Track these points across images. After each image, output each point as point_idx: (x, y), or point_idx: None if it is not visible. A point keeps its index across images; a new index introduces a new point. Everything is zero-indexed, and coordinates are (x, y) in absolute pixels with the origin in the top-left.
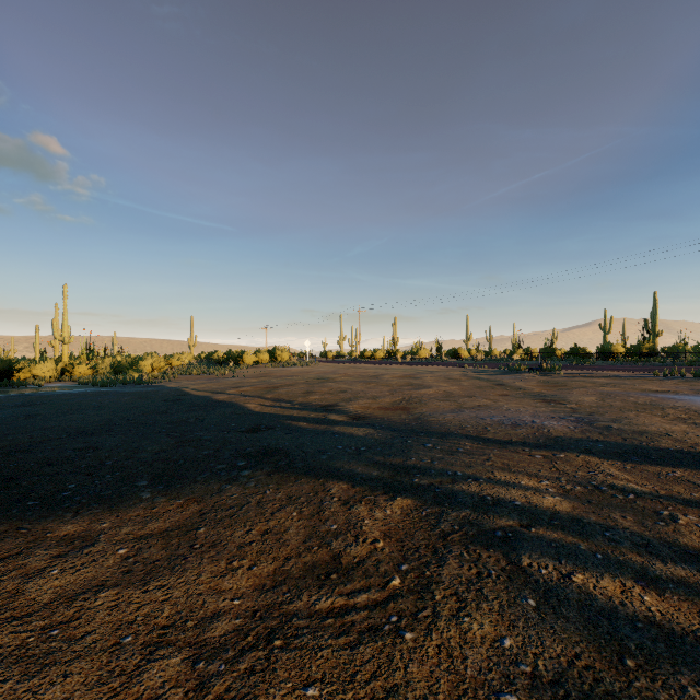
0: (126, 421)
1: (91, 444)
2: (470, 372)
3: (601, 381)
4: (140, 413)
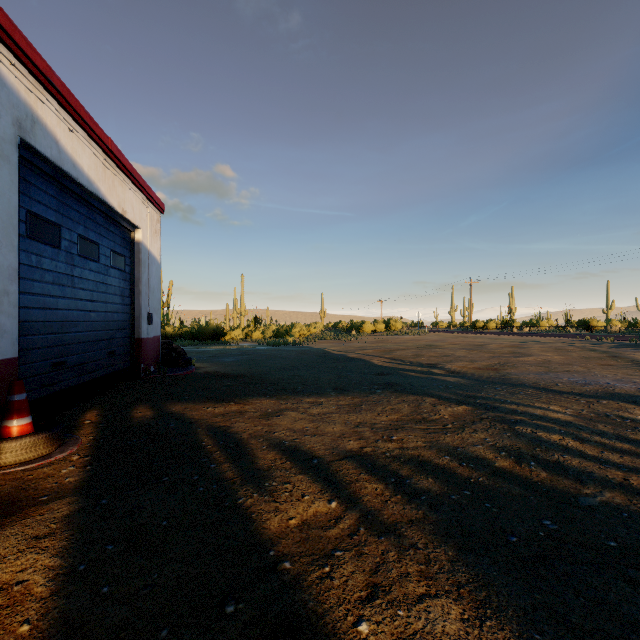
0: (303, 365)
1: (294, 374)
2: (589, 344)
3: None
4: (307, 362)
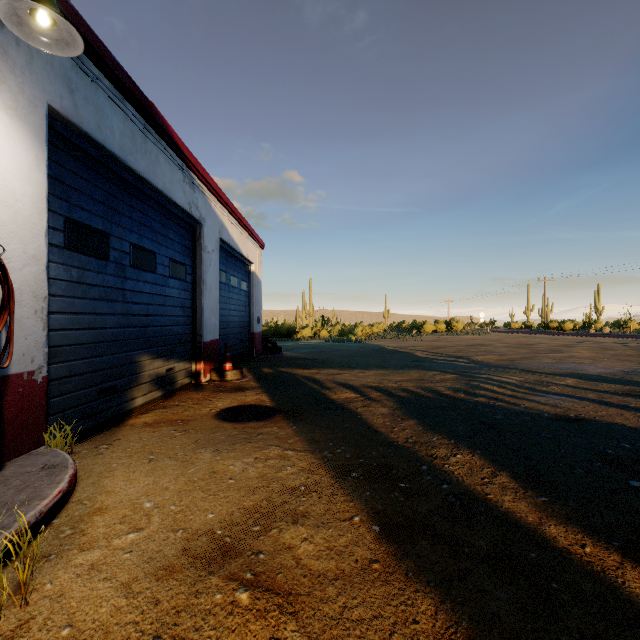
0: (359, 355)
1: (351, 359)
2: None
3: None
4: (364, 353)
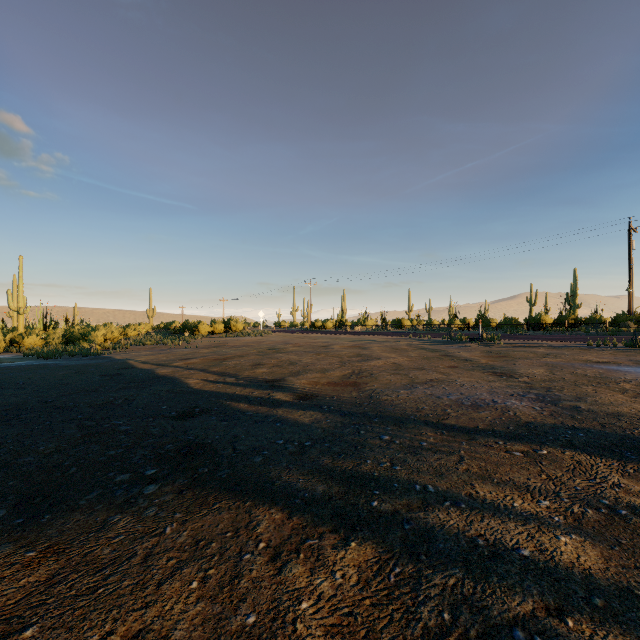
0: (41, 404)
1: None
2: (415, 342)
3: (540, 351)
4: (65, 393)
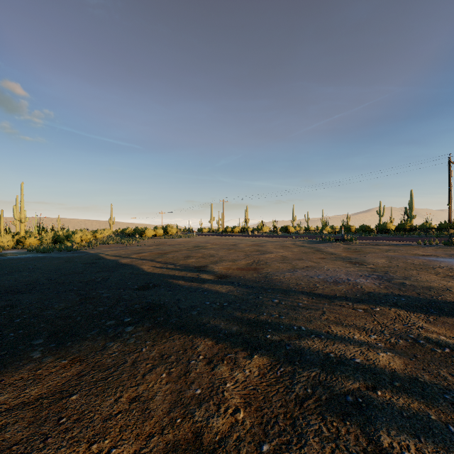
0: (48, 281)
1: (11, 302)
2: (297, 242)
3: (384, 248)
4: (62, 274)
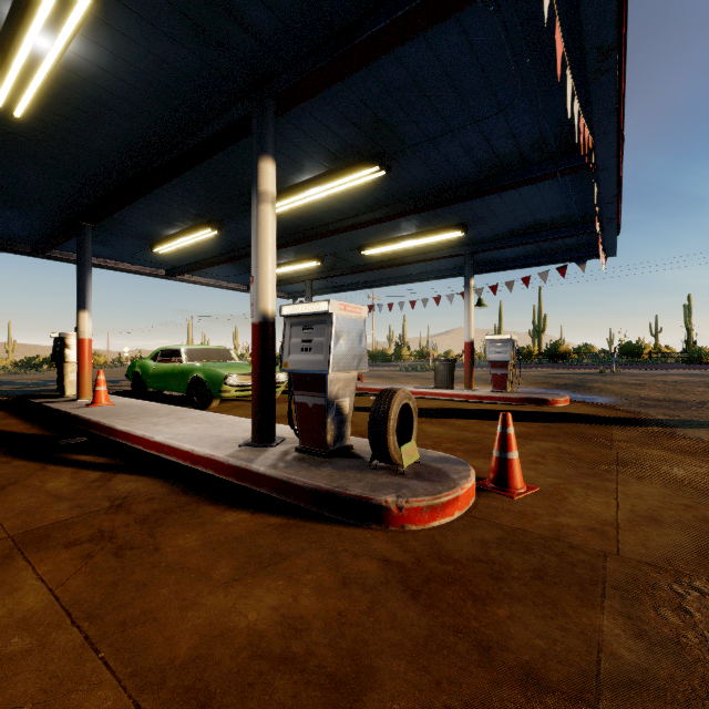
0: None
1: None
2: None
3: None
4: None
